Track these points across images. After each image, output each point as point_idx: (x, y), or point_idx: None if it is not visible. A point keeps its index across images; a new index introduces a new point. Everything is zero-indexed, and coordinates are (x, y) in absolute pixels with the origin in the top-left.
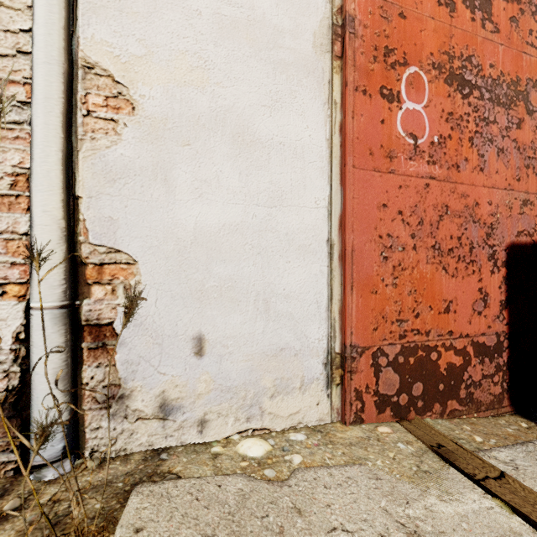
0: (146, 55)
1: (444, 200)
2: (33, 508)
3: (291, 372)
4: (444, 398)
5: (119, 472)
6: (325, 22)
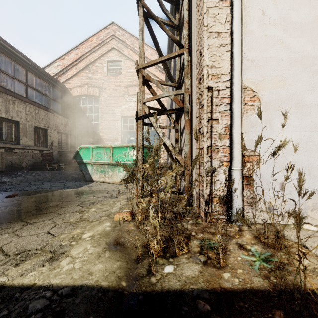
0: (263, 80)
1: None
2: (245, 230)
3: None
4: None
5: (262, 227)
6: None
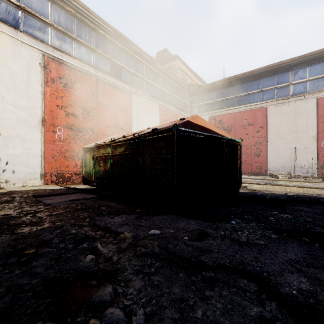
0: (3, 126)
1: (67, 148)
2: None
3: (33, 177)
4: (67, 181)
5: None
6: (40, 119)
